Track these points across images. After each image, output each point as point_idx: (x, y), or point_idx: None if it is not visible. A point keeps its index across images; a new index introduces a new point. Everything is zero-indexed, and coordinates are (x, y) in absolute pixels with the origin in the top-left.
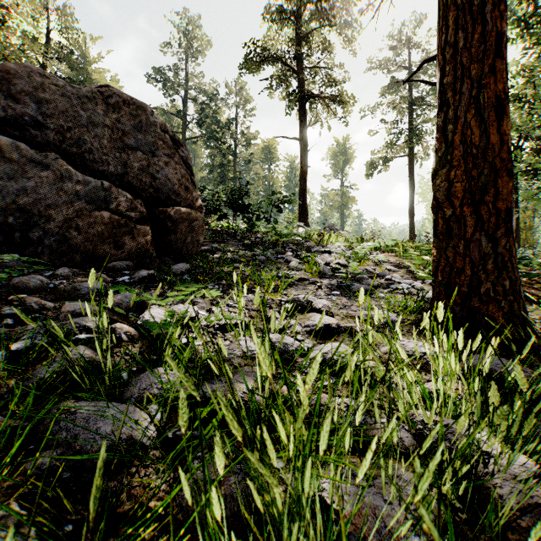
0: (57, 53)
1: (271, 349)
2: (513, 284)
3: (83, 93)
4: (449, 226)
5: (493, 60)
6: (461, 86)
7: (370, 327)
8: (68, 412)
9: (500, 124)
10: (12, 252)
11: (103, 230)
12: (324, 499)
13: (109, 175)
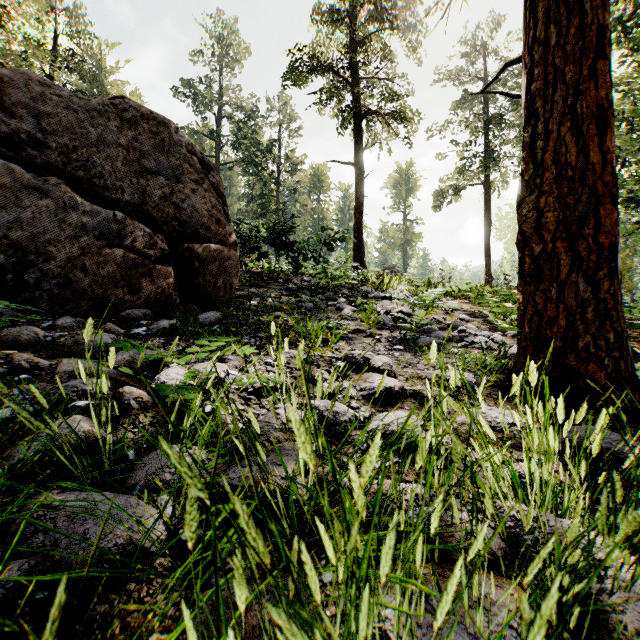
0: (67, 62)
1: (315, 429)
2: (619, 337)
3: (92, 105)
4: (538, 266)
5: (593, 60)
6: (554, 93)
7: (444, 393)
8: (47, 508)
9: (601, 140)
10: (3, 298)
11: (115, 271)
12: (386, 632)
13: (124, 205)
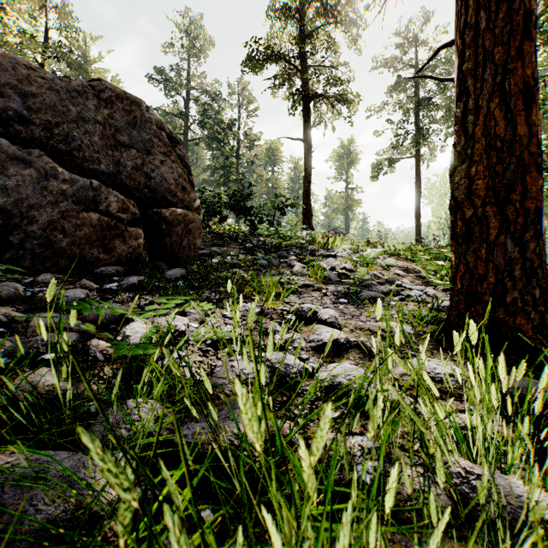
0: (56, 52)
1: (262, 403)
2: (543, 293)
3: (72, 87)
4: (469, 228)
5: (520, 42)
6: (484, 72)
7: (390, 351)
8: None
9: (527, 114)
10: None
11: (91, 232)
12: None
13: (100, 174)
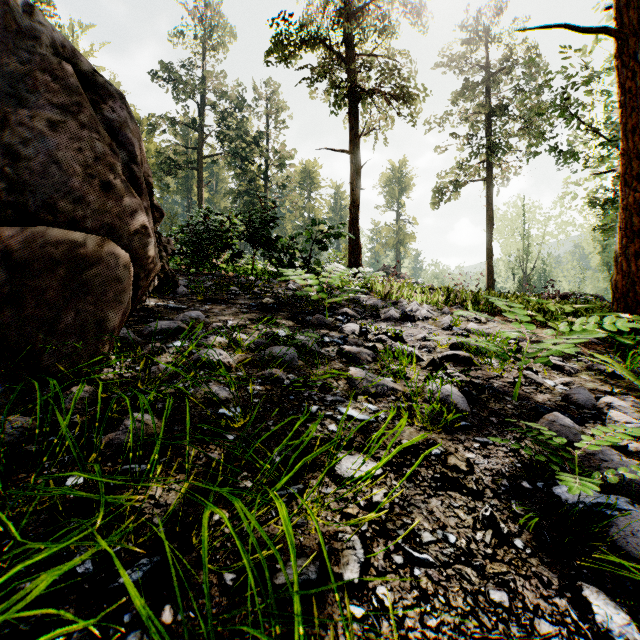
0: None
1: None
2: None
3: None
4: None
5: None
6: None
7: None
8: None
9: None
10: None
11: None
12: None
13: None
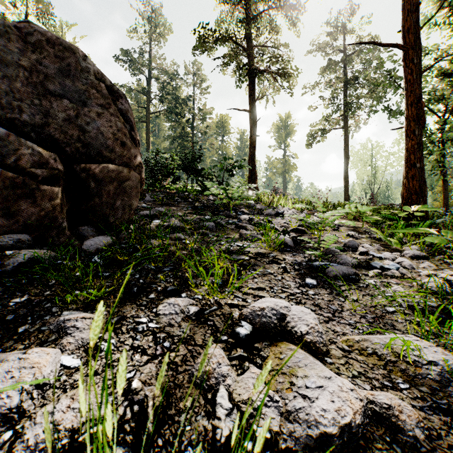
0: None
1: None
2: None
3: None
4: None
5: None
6: None
7: None
8: None
9: None
10: None
11: None
12: None
13: (22, 124)
